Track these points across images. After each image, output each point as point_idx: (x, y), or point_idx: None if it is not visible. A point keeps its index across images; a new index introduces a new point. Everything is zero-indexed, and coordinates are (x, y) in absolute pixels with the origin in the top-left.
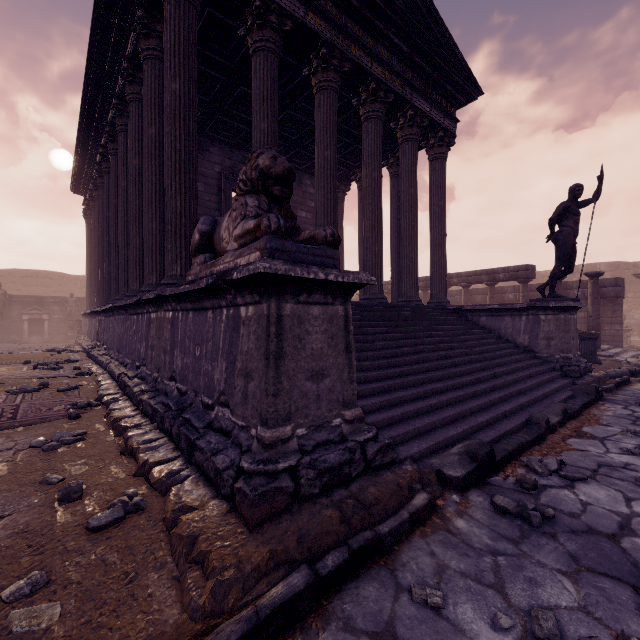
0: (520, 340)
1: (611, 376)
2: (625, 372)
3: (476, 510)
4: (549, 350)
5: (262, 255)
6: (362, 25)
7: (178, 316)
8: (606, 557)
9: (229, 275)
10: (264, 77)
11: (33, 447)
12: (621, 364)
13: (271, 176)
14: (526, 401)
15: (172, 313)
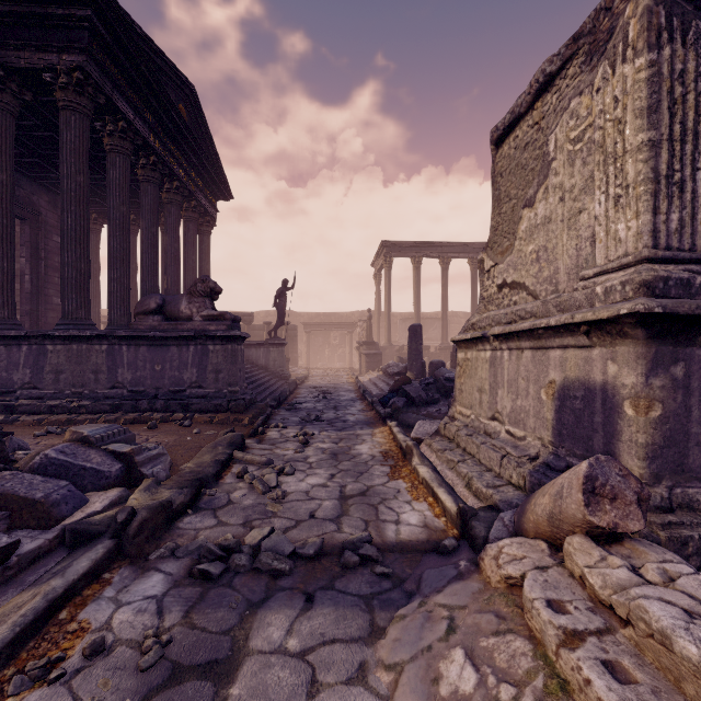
0: (260, 362)
1: (298, 379)
2: (303, 377)
3: (283, 411)
4: (275, 367)
5: (228, 328)
6: (175, 144)
7: (121, 348)
8: (313, 410)
9: (214, 334)
10: (124, 174)
11: (41, 436)
12: (299, 375)
13: (215, 291)
14: (276, 388)
15: (108, 346)
